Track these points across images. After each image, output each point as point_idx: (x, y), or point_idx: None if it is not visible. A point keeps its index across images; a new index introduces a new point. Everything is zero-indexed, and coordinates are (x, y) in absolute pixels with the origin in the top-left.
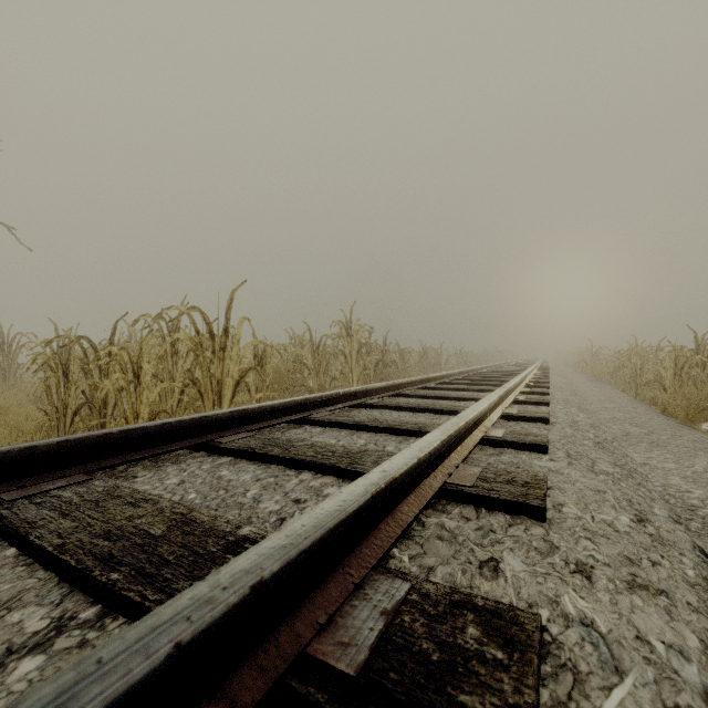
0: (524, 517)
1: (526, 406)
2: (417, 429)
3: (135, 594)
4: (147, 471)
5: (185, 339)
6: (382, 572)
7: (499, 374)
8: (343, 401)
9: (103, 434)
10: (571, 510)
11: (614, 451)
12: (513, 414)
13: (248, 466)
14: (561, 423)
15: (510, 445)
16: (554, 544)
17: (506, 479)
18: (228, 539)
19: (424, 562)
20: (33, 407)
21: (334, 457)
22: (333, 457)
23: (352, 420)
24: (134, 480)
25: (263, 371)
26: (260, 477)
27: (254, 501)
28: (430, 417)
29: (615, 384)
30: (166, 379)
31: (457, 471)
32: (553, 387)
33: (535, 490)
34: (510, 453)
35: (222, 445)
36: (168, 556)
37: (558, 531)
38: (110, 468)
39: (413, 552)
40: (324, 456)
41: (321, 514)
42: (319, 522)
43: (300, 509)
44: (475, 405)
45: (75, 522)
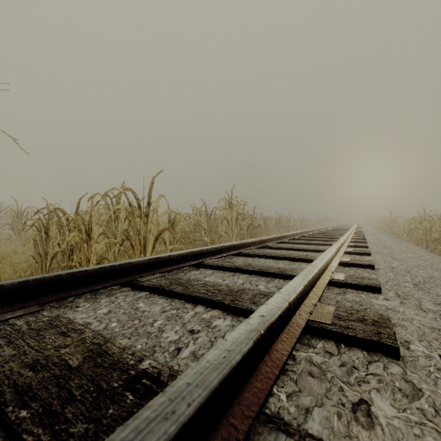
0: (380, 354)
1: (353, 256)
2: (280, 273)
3: (33, 439)
4: (86, 302)
5: (122, 209)
6: (264, 421)
7: (329, 233)
8: (227, 251)
9: (54, 275)
10: (418, 348)
11: (429, 291)
12: (347, 262)
13: (158, 299)
14: (383, 268)
15: (351, 286)
16: (416, 386)
17: (357, 317)
18: (130, 373)
19: (300, 402)
20: (31, 253)
21: (220, 294)
22: (219, 294)
23: (233, 265)
24: (75, 310)
25: (174, 231)
26: (165, 309)
27: (159, 331)
28: (287, 263)
29: (409, 240)
30: (110, 236)
31: (316, 309)
32: (369, 242)
33: (385, 329)
34: (351, 292)
35: (141, 283)
36: (76, 391)
37: (414, 370)
38: (58, 300)
39: (288, 390)
40: (213, 293)
41: (206, 369)
42: (204, 380)
43: (193, 339)
44: (322, 256)
45: (15, 350)
